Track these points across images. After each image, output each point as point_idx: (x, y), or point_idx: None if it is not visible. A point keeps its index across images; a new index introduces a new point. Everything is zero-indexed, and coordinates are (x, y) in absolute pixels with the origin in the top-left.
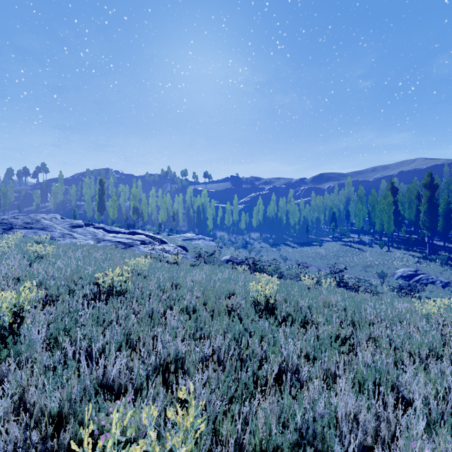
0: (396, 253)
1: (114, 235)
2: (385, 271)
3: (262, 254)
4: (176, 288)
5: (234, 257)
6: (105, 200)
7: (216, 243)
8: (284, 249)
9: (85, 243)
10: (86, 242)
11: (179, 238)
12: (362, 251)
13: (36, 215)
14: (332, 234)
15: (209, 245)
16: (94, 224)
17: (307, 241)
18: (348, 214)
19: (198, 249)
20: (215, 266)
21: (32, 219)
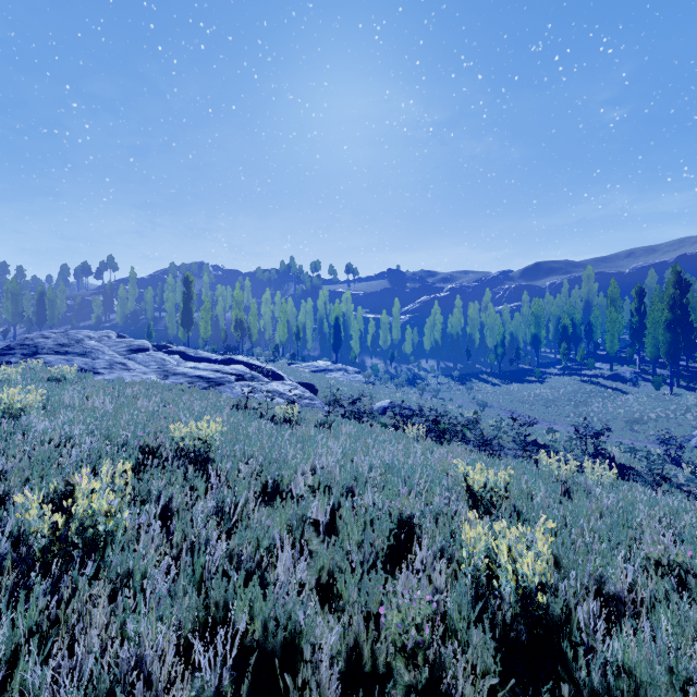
0: (689, 399)
1: (195, 365)
2: (673, 431)
3: (441, 396)
4: (273, 493)
5: (395, 403)
6: (193, 308)
7: (365, 377)
8: (479, 388)
9: (141, 379)
10: (144, 377)
11: (306, 368)
12: (620, 392)
13: (78, 331)
14: (563, 363)
15: (353, 380)
16: (171, 347)
17: (517, 374)
18: (590, 328)
19: (336, 388)
20: (363, 426)
21: (71, 339)
